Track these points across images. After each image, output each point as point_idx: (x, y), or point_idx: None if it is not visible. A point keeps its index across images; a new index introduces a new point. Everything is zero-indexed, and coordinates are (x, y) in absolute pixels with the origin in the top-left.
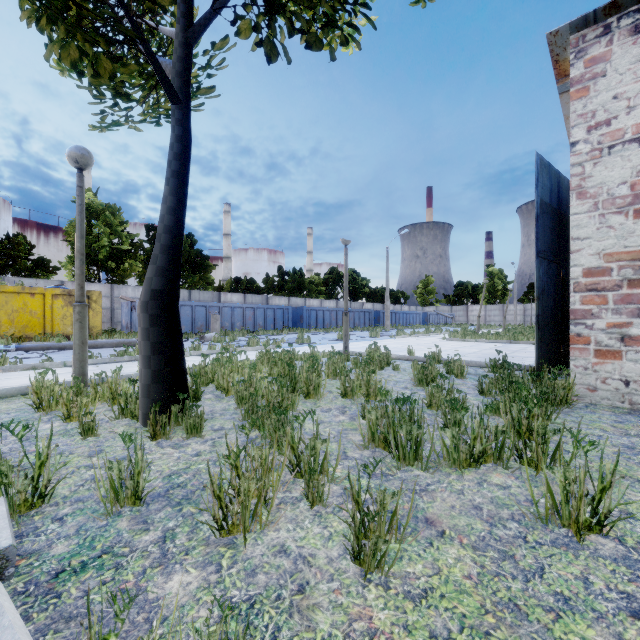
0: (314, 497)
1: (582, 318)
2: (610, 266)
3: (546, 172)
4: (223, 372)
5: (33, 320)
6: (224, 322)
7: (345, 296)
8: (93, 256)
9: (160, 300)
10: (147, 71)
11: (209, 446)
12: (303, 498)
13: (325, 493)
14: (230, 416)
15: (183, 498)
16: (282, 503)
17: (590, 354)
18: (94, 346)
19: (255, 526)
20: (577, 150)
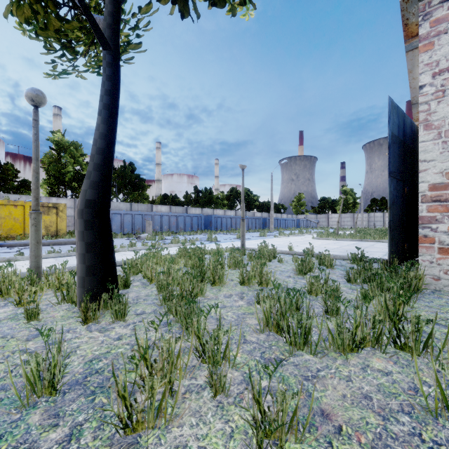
0: (217, 387)
1: (428, 223)
2: None
3: (395, 112)
4: (148, 265)
5: (16, 224)
6: (155, 226)
7: (242, 207)
8: (61, 179)
9: (93, 208)
10: (85, 26)
11: (130, 330)
12: (207, 386)
13: (227, 380)
14: (151, 301)
15: (98, 386)
16: (187, 392)
17: (435, 251)
18: (59, 243)
19: (159, 422)
20: (424, 92)
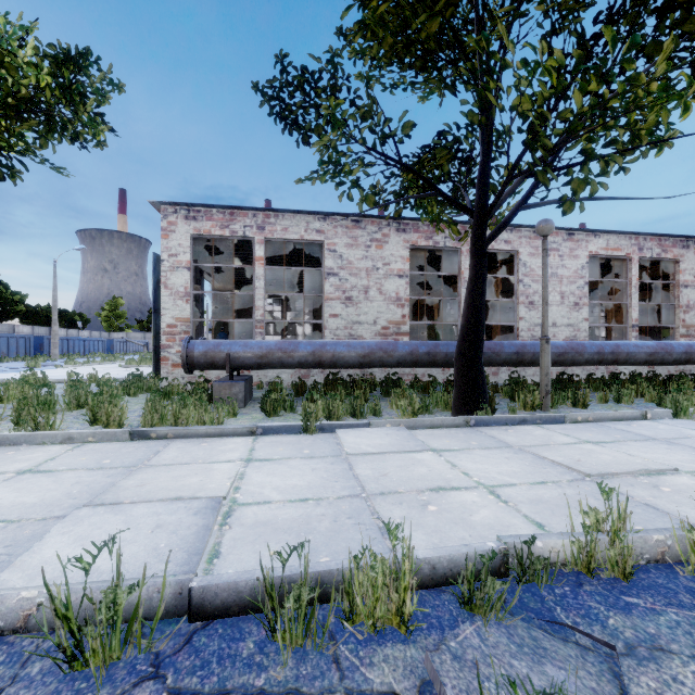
0: None
1: (167, 348)
2: (178, 324)
3: None
4: None
5: None
6: None
7: None
8: None
9: None
10: None
11: None
12: None
13: None
14: None
15: None
16: None
17: (170, 366)
18: None
19: None
20: (164, 264)
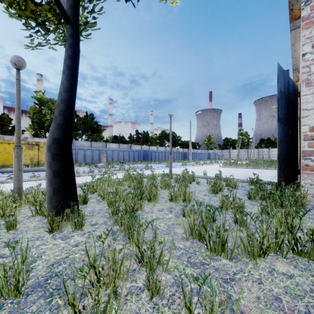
0: (153, 291)
1: (309, 155)
2: None
3: (282, 74)
4: (101, 186)
5: (9, 157)
6: (108, 158)
7: (170, 144)
8: (42, 124)
9: (58, 144)
10: (54, 8)
11: (85, 238)
12: (145, 288)
13: (161, 282)
14: (103, 214)
15: (56, 288)
16: (129, 294)
17: None
18: (39, 170)
19: None
20: (306, 58)
